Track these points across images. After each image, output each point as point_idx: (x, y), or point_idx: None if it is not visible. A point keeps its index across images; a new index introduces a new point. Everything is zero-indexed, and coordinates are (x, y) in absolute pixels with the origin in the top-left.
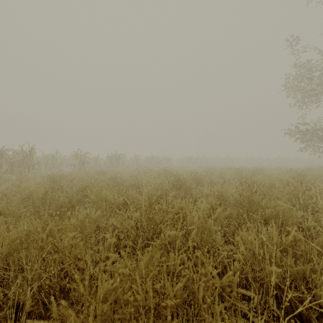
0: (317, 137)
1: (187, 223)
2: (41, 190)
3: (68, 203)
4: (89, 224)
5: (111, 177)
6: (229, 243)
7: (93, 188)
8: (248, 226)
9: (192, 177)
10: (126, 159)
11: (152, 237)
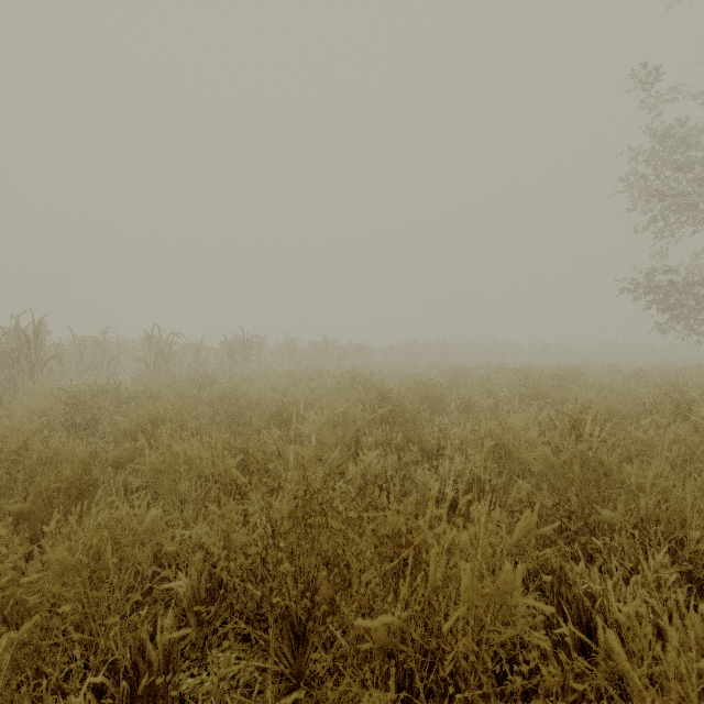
0: (697, 298)
1: (430, 574)
2: (25, 432)
3: (81, 477)
4: (114, 560)
5: (223, 393)
6: (534, 588)
7: (155, 433)
8: (657, 609)
9: (419, 394)
10: (267, 348)
11: (314, 599)
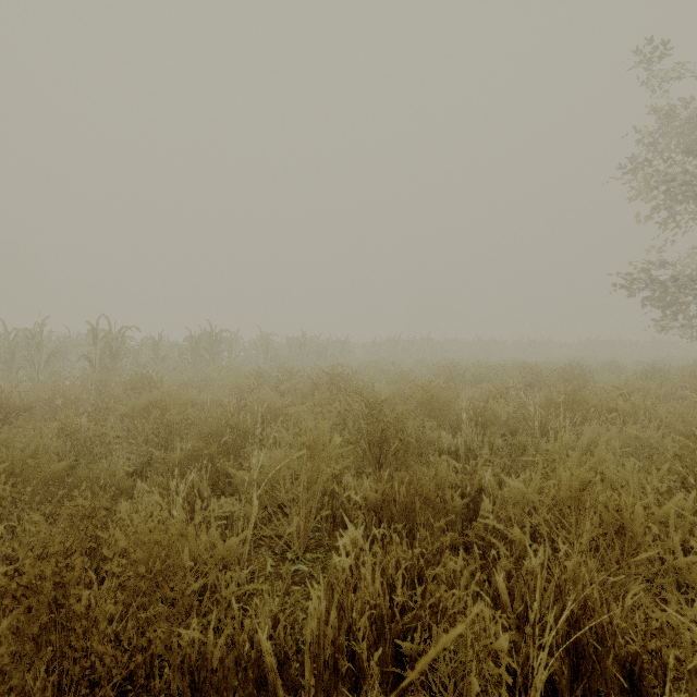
0: None
1: None
2: None
3: None
4: None
5: (149, 402)
6: None
7: None
8: None
9: (419, 402)
10: (240, 344)
11: None
